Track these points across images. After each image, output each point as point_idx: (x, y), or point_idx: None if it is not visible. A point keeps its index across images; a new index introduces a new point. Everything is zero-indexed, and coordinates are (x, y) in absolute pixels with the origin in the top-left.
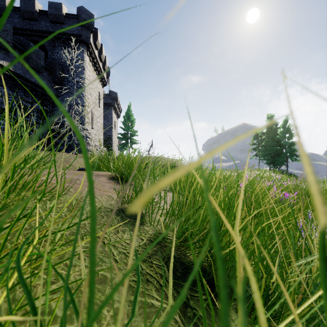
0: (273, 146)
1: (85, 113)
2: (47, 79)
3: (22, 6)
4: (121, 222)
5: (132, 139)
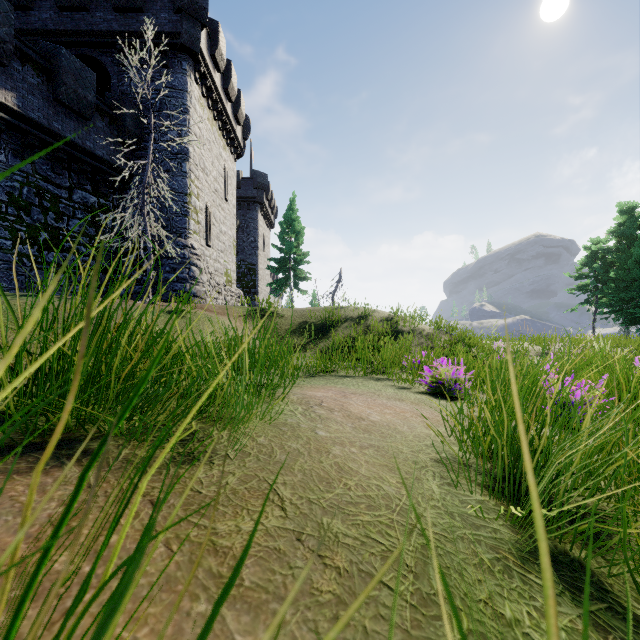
0: None
1: (190, 210)
2: (106, 136)
3: None
4: None
5: (297, 271)
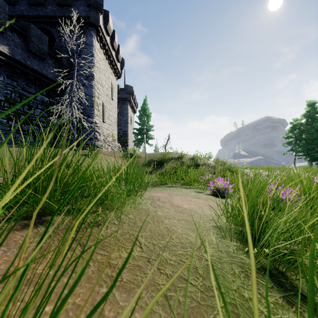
0: None
1: (94, 104)
2: (53, 67)
3: None
4: None
5: (147, 134)
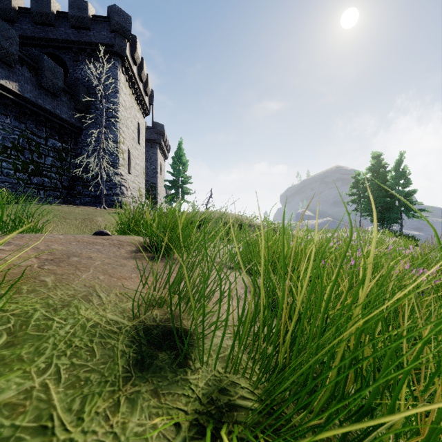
0: (381, 197)
1: (119, 152)
2: (67, 106)
3: (33, 6)
4: (134, 364)
5: (183, 188)
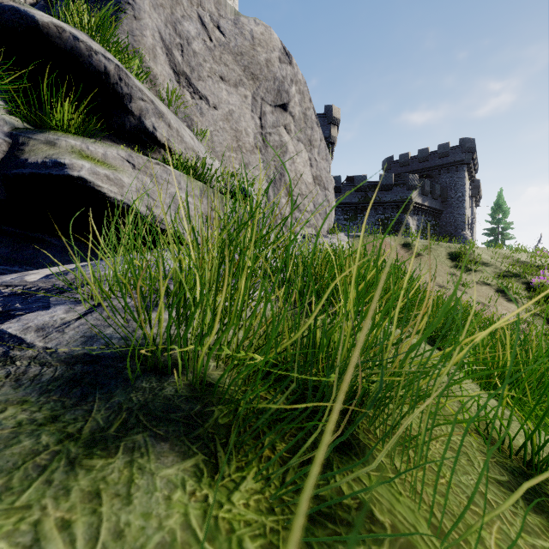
0: None
1: (465, 220)
2: (438, 202)
3: (419, 155)
4: None
5: (504, 234)
